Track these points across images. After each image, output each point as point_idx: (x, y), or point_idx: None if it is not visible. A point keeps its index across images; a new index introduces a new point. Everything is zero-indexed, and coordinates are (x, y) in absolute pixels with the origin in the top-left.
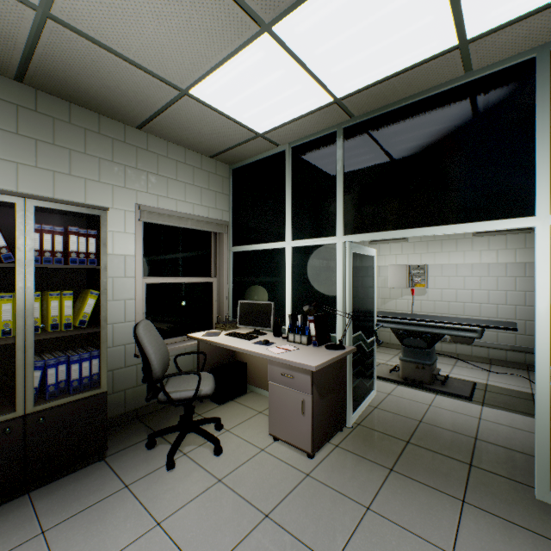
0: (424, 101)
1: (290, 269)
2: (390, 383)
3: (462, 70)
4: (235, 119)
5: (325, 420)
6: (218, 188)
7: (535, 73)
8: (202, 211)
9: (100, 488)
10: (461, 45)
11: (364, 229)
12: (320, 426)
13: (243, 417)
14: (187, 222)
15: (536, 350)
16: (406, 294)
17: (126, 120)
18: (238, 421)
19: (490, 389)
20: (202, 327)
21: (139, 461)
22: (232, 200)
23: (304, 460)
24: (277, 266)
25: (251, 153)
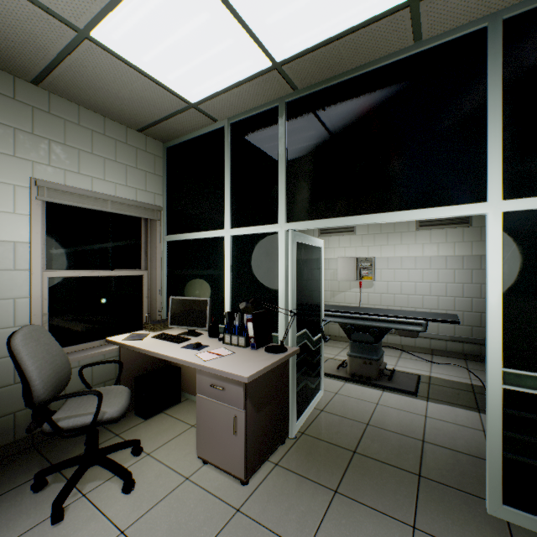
0: (371, 73)
1: (229, 260)
2: (338, 380)
3: (412, 37)
4: (159, 81)
5: (263, 436)
6: (148, 167)
7: (487, 44)
8: (128, 193)
9: None
10: (412, 2)
11: (308, 216)
12: (256, 445)
13: (171, 435)
14: (106, 204)
15: (488, 350)
16: (355, 286)
17: (13, 69)
18: (164, 440)
19: (433, 382)
20: (129, 328)
21: (15, 513)
22: (167, 182)
23: (236, 488)
24: (215, 257)
25: (186, 129)
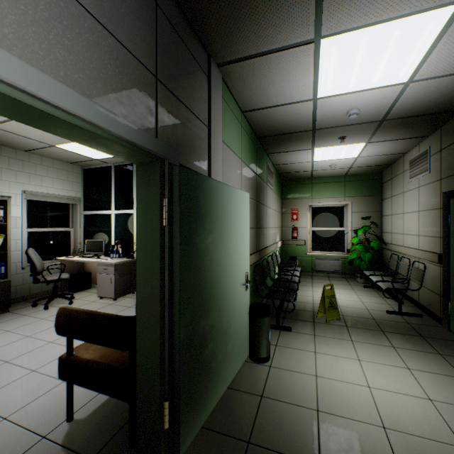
0: None
1: (114, 224)
2: None
3: None
4: (82, 154)
5: (123, 286)
6: (74, 179)
7: None
8: (64, 192)
9: (11, 317)
10: None
11: None
12: (120, 288)
13: (87, 295)
14: (54, 199)
15: None
16: None
17: (17, 148)
18: (84, 296)
19: None
20: (64, 255)
21: (29, 310)
22: (84, 186)
23: (112, 301)
24: (108, 222)
25: (94, 164)
